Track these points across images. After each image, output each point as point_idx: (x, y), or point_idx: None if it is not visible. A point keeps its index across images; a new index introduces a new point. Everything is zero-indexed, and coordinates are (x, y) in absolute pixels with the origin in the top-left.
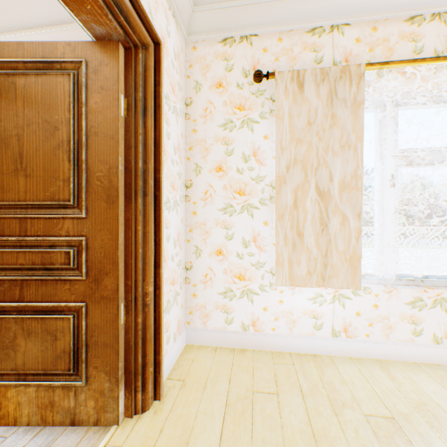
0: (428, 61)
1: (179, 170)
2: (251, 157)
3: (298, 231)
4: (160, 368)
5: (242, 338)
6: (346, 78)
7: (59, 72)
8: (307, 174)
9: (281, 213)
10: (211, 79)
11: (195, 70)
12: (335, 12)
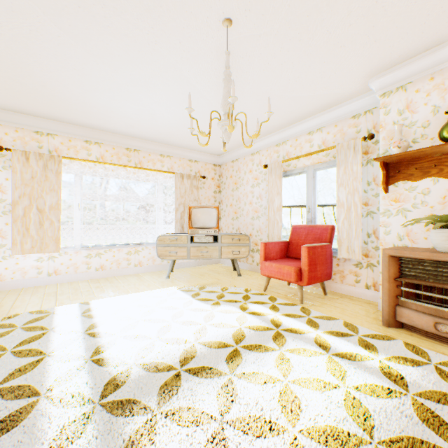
0: (91, 162)
1: None
2: None
3: (27, 228)
4: None
5: None
6: (53, 161)
7: None
8: (32, 201)
9: (16, 219)
10: None
11: None
12: (49, 129)
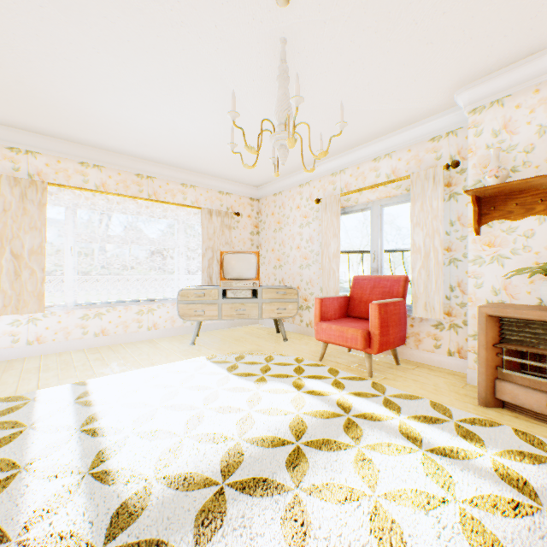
0: (88, 191)
1: None
2: None
3: None
4: None
5: None
6: (35, 188)
7: None
8: (4, 243)
9: None
10: None
11: None
12: (29, 144)
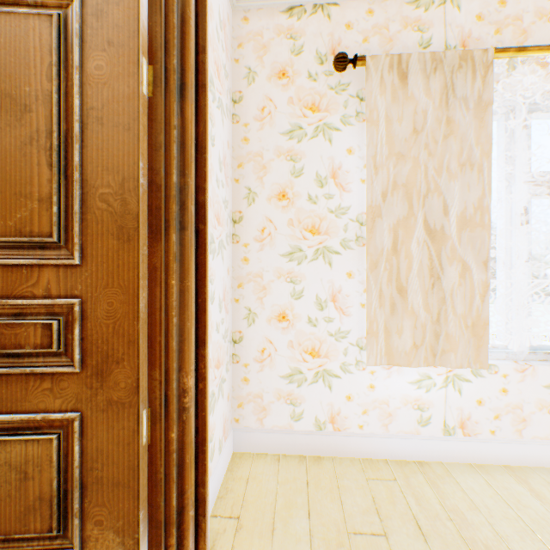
0: None
1: (225, 195)
2: (329, 179)
3: (399, 286)
4: (205, 508)
5: (315, 441)
6: (467, 68)
7: (31, 12)
8: (412, 204)
9: (374, 260)
10: (271, 66)
11: (247, 51)
12: None
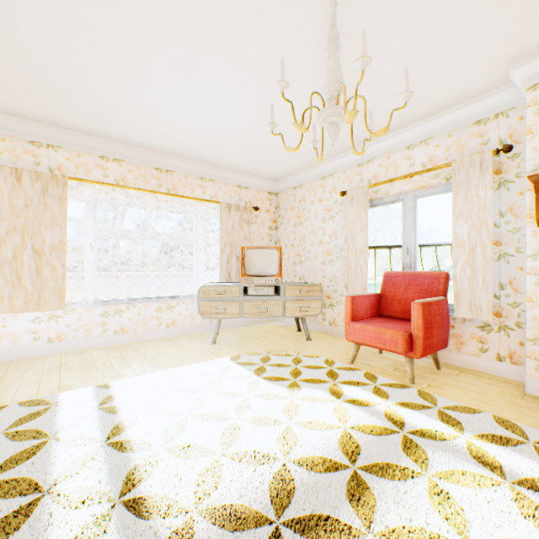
0: (108, 185)
1: None
2: None
3: (18, 276)
4: None
5: None
6: (56, 182)
7: None
8: (25, 238)
9: (2, 263)
10: None
11: None
12: (50, 138)
